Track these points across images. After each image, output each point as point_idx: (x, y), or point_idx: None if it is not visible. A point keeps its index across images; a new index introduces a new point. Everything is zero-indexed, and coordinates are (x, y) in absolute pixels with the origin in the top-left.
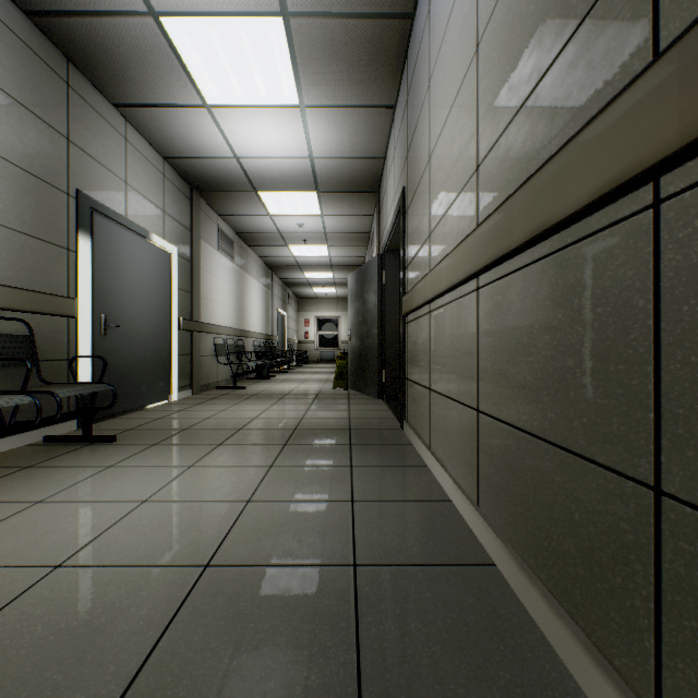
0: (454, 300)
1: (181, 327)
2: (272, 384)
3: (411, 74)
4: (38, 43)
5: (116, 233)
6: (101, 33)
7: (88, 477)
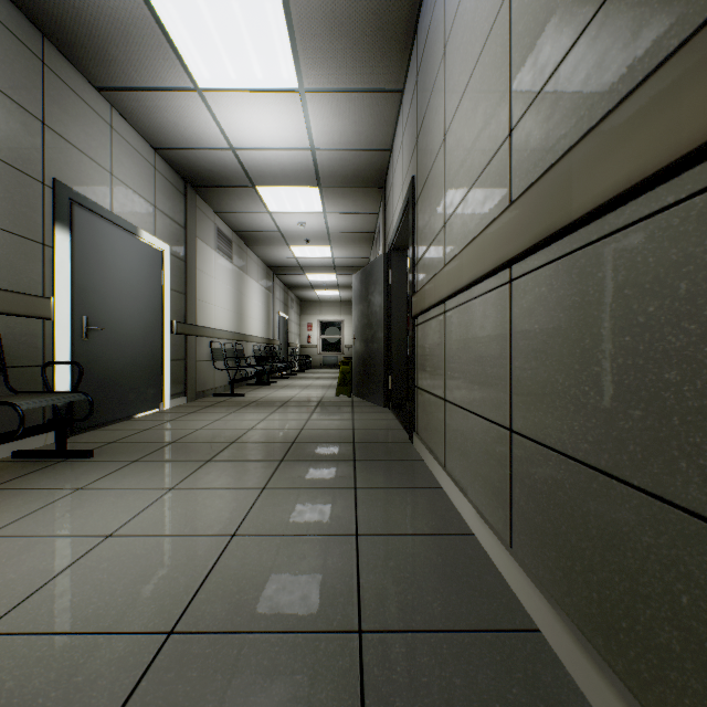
0: (477, 296)
1: (174, 331)
2: (272, 390)
3: (422, 49)
4: (7, 13)
5: (99, 228)
6: (78, 3)
7: (51, 502)
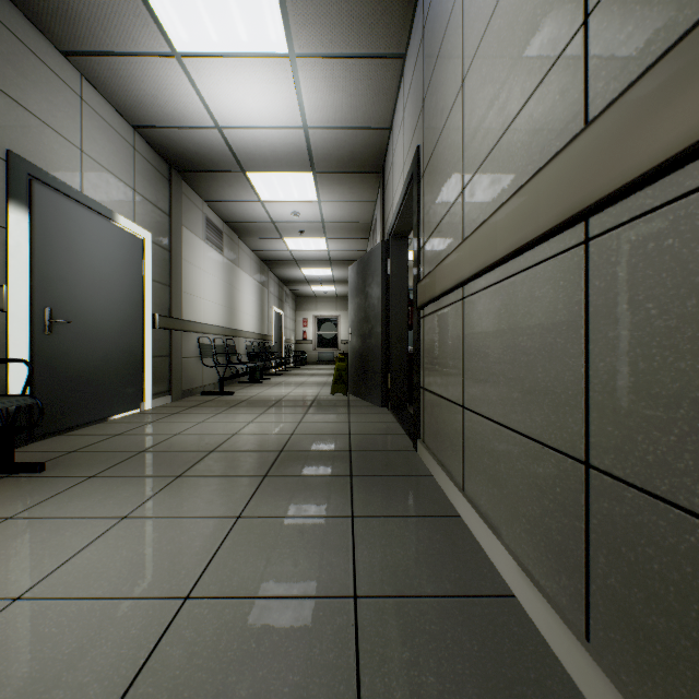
0: (517, 272)
1: (157, 325)
2: (264, 388)
3: None
4: None
5: (66, 210)
6: None
7: None
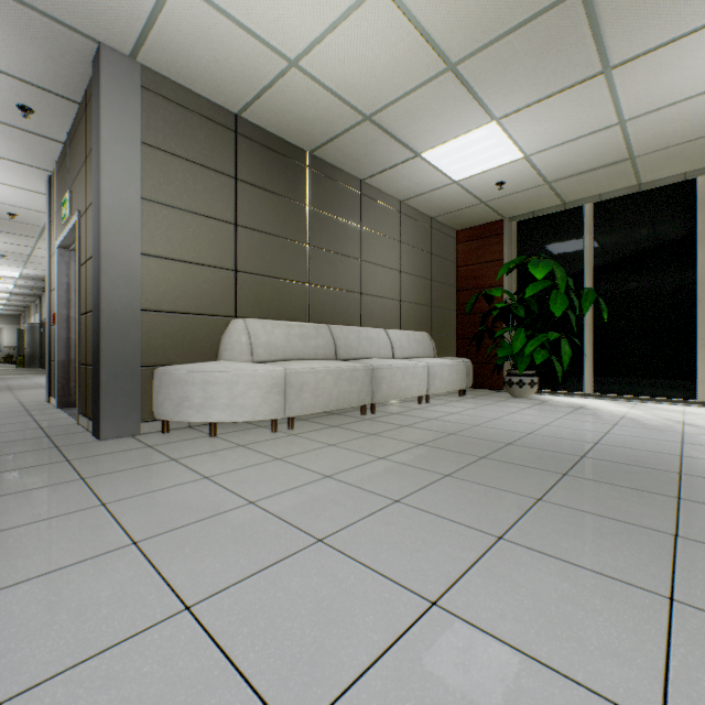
0: None
1: None
2: None
3: None
4: None
5: None
6: None
7: None
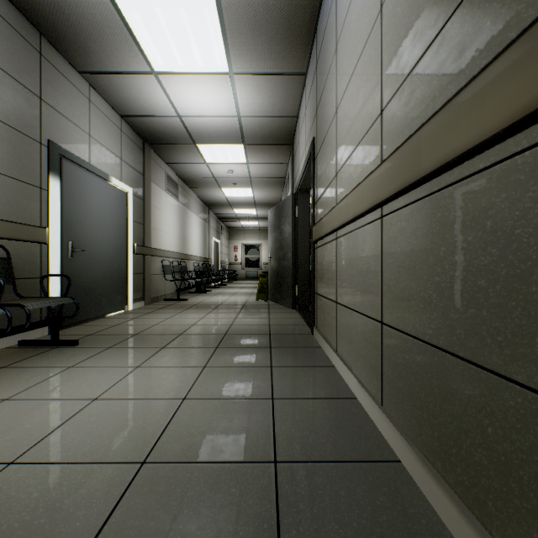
0: (359, 228)
1: (135, 252)
2: (208, 297)
3: (320, 45)
4: (15, 18)
5: (81, 176)
6: (67, 10)
7: (51, 376)
